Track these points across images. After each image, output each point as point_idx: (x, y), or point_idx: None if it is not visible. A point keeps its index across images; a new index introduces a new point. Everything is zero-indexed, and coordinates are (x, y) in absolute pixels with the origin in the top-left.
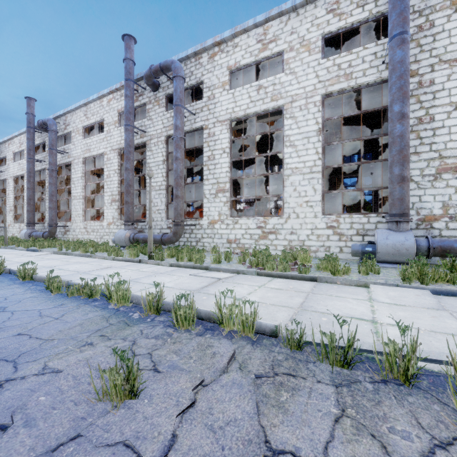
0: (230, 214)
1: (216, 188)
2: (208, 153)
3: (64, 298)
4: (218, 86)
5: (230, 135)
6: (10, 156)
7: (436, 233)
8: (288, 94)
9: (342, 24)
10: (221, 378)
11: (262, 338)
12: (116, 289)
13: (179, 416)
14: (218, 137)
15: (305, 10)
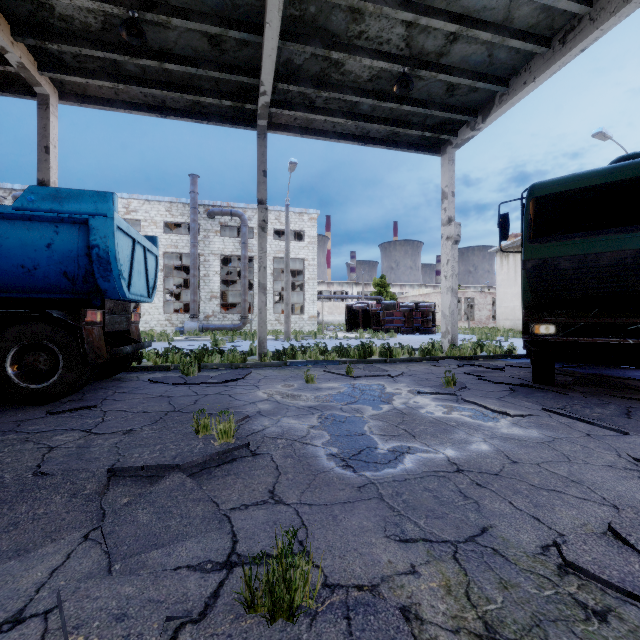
0: None
1: None
2: None
3: None
4: None
5: None
6: None
7: (210, 323)
8: None
9: (173, 220)
10: None
11: None
12: None
13: None
14: None
15: (154, 203)
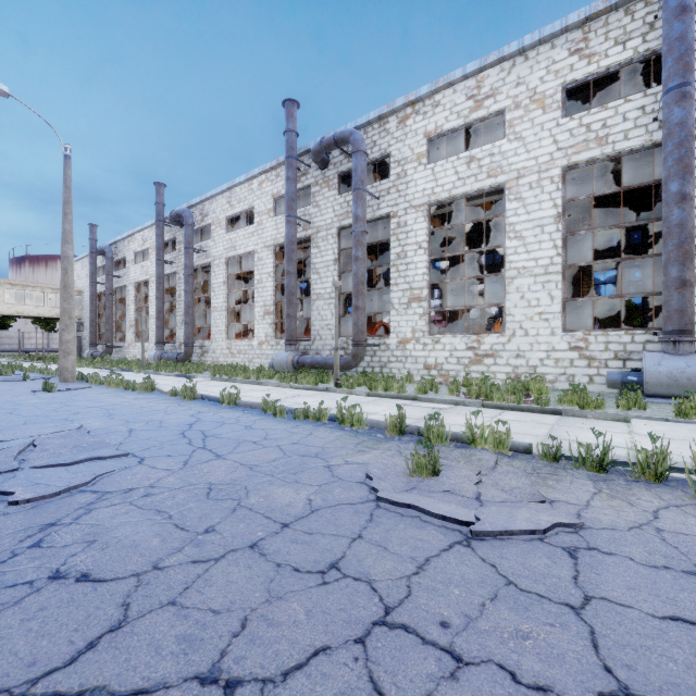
0: (428, 330)
1: (409, 295)
2: (398, 249)
3: (292, 421)
4: (411, 160)
5: (428, 224)
6: (130, 256)
7: None
8: (512, 168)
9: (592, 69)
10: (496, 469)
11: (516, 454)
12: (350, 412)
13: (475, 485)
14: (411, 228)
15: (537, 52)
